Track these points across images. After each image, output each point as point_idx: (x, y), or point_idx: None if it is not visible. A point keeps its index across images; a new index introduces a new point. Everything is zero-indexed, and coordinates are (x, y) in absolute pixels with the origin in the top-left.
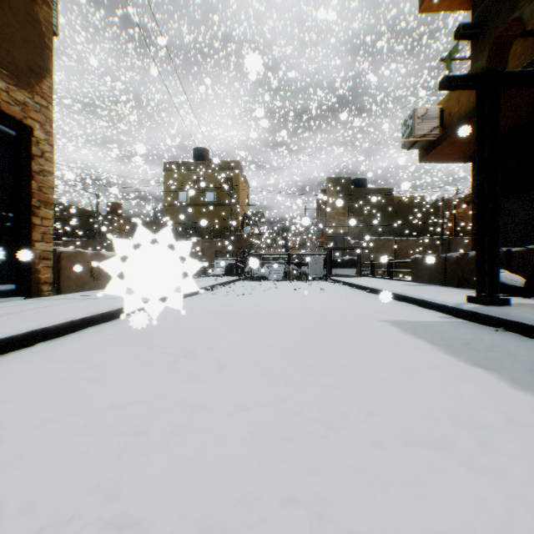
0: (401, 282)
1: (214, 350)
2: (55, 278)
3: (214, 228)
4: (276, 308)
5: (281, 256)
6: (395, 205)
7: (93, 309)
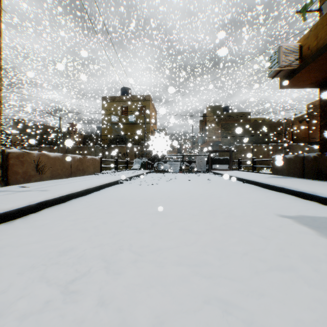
0: (265, 174)
1: (110, 273)
2: (4, 173)
3: (134, 138)
4: (178, 198)
5: (178, 156)
6: (252, 123)
7: (8, 205)
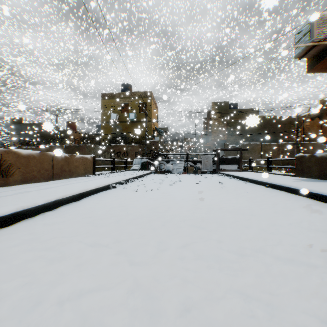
0: (287, 177)
1: None
2: None
3: (135, 137)
4: (190, 217)
5: (181, 156)
6: (260, 120)
7: None
